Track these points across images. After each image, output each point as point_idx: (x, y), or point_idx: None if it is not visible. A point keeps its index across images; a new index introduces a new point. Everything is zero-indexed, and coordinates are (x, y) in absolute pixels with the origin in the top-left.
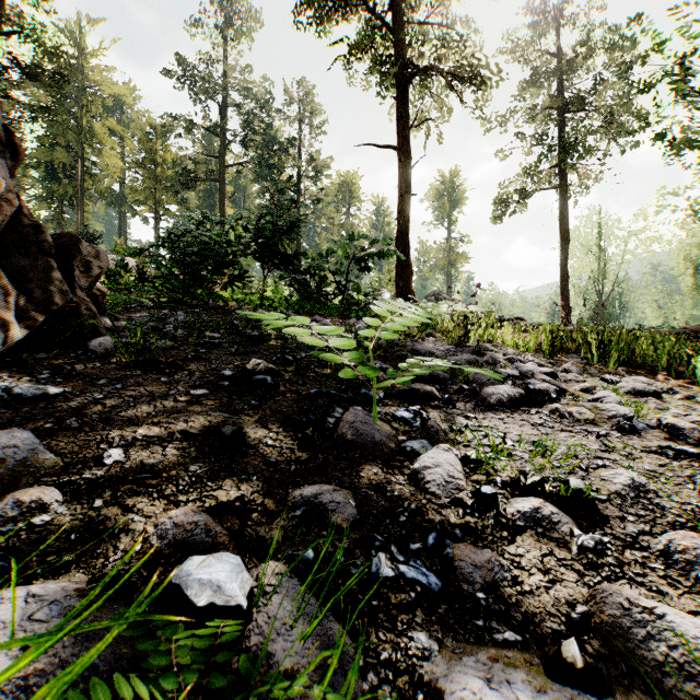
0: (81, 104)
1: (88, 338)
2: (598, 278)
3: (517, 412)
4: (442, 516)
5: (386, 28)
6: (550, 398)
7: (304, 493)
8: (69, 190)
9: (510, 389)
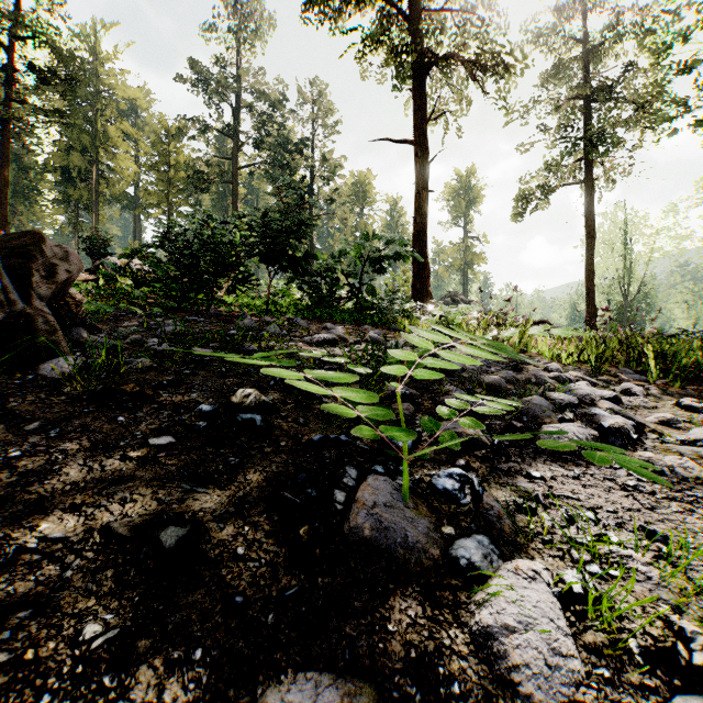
0: (96, 108)
1: (44, 358)
2: (624, 277)
3: (594, 465)
4: None
5: (402, 15)
6: (630, 440)
7: None
8: (84, 194)
9: (580, 430)
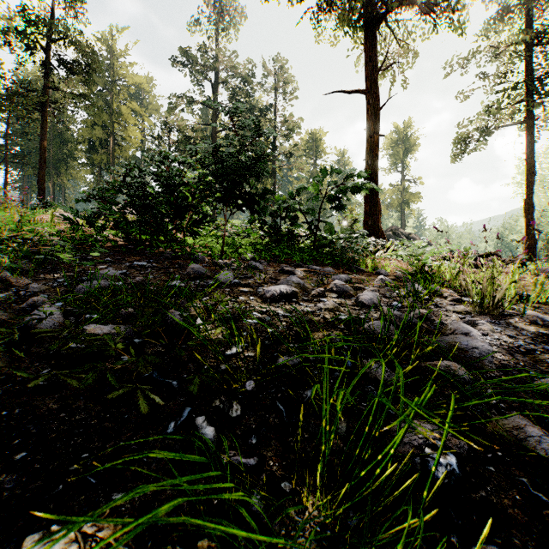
0: (112, 93)
1: None
2: None
3: None
4: None
5: None
6: None
7: None
8: (104, 158)
9: None
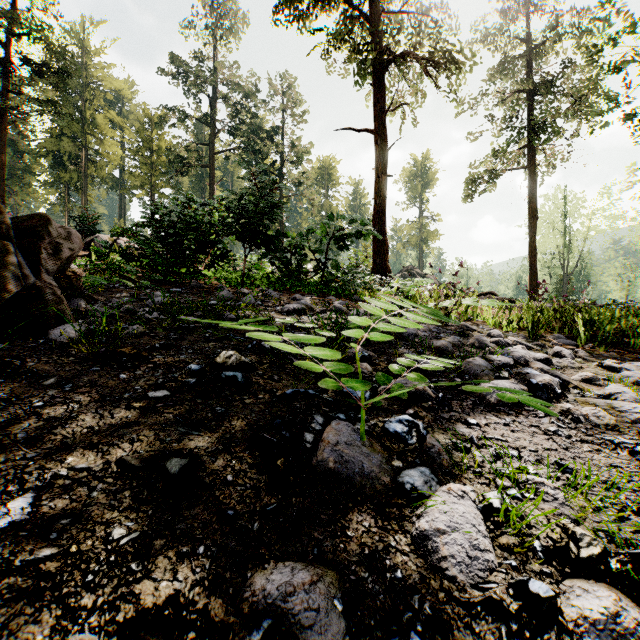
0: (85, 98)
1: (52, 325)
2: (563, 253)
3: (523, 414)
4: (475, 636)
5: (364, 17)
6: (555, 394)
7: (267, 588)
8: (74, 176)
9: (511, 386)
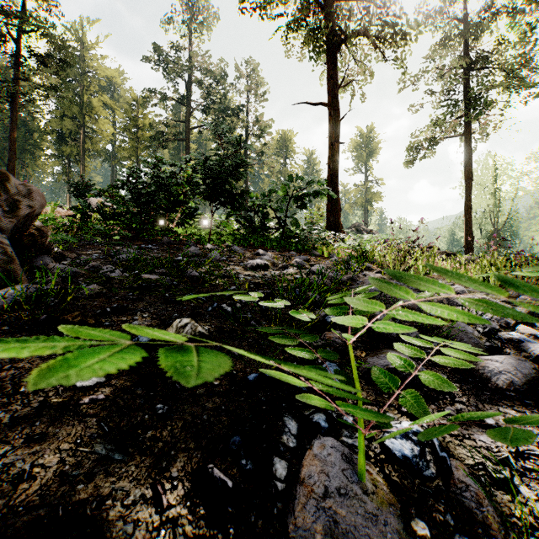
0: (83, 85)
1: (1, 286)
2: (494, 211)
3: None
4: None
5: (319, 1)
6: None
7: None
8: (74, 150)
9: (520, 364)
